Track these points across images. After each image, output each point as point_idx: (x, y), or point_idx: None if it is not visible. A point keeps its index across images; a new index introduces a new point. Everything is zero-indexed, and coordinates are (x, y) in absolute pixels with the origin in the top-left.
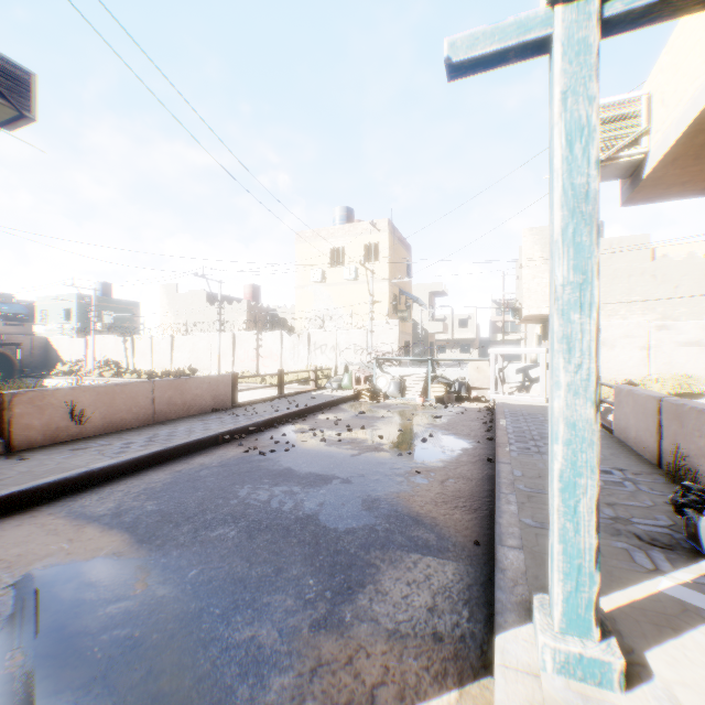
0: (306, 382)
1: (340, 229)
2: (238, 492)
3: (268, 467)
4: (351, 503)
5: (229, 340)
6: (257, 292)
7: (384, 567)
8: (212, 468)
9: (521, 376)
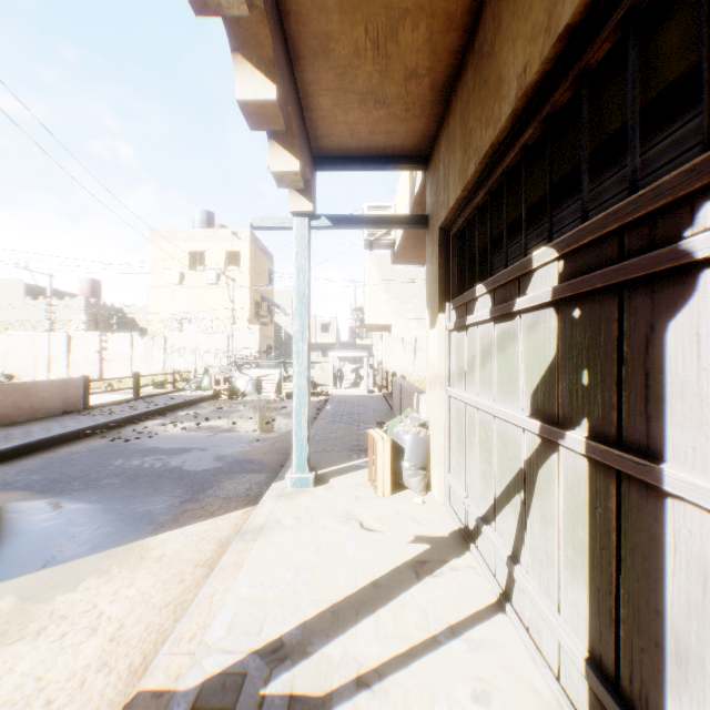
0: (163, 386)
1: (201, 233)
2: (114, 463)
3: (136, 448)
4: (207, 459)
5: (64, 342)
6: (98, 287)
7: (225, 480)
8: (83, 453)
9: (355, 374)
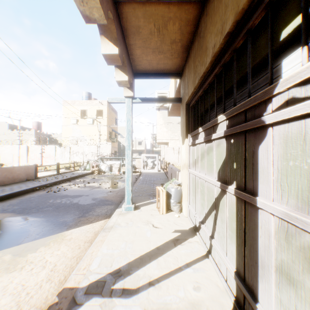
0: (69, 168)
1: (85, 102)
2: (49, 201)
3: (58, 195)
4: (89, 199)
5: (25, 149)
6: (40, 125)
7: (97, 208)
8: (35, 197)
9: (152, 163)
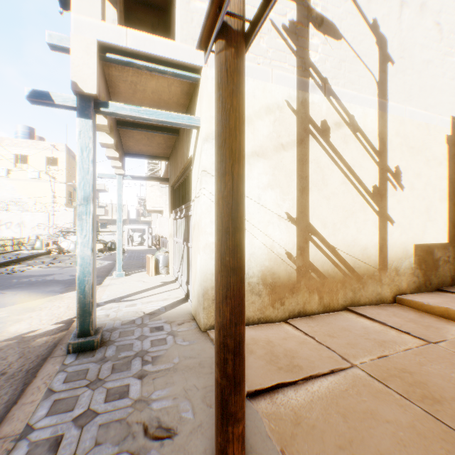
0: None
1: (25, 142)
2: (14, 281)
3: (19, 276)
4: (67, 276)
5: None
6: None
7: None
8: None
9: (140, 238)
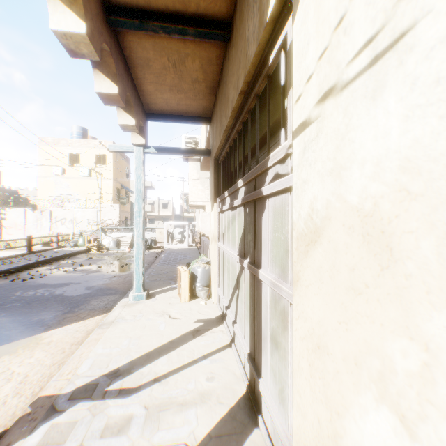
0: (49, 245)
1: (78, 142)
2: (16, 294)
3: (31, 284)
4: (81, 289)
5: None
6: None
7: (92, 300)
8: None
9: (181, 235)
